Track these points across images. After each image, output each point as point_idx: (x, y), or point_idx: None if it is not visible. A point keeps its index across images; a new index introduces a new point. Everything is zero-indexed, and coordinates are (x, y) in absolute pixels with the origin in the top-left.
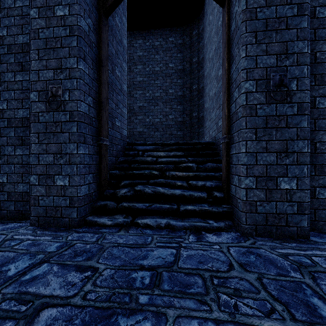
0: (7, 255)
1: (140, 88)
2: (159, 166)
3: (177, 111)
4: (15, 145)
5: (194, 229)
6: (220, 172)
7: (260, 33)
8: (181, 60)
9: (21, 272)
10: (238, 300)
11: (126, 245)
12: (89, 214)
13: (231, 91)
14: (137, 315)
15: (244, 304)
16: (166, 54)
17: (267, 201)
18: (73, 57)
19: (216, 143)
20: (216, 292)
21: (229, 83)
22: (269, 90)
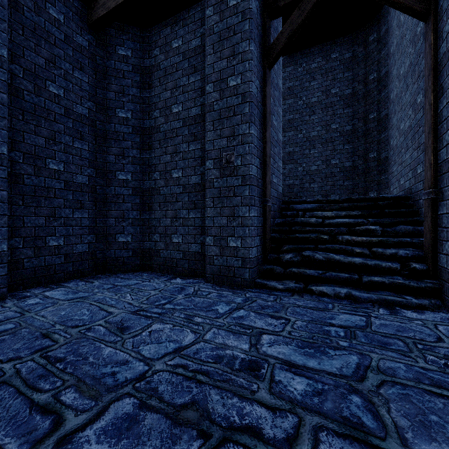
0: (207, 301)
1: (289, 128)
2: (327, 229)
3: (343, 153)
4: (189, 209)
5: (384, 304)
6: (420, 238)
7: None
8: (349, 82)
9: (228, 312)
10: None
11: (307, 307)
12: (257, 277)
13: (439, 132)
14: (342, 351)
15: None
16: (327, 78)
17: None
18: (245, 124)
19: (412, 198)
20: (421, 353)
21: (436, 121)
22: None
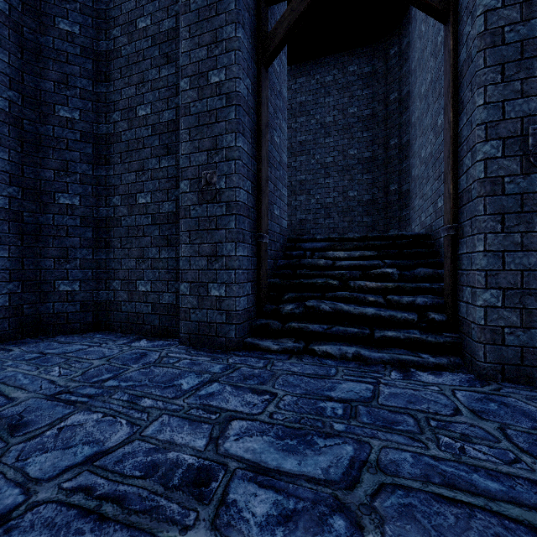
0: (172, 371)
1: (301, 152)
2: (338, 272)
3: (362, 184)
4: (160, 246)
5: (398, 365)
6: (441, 283)
7: (509, 65)
8: (368, 101)
9: (195, 387)
10: (466, 445)
11: (303, 374)
12: (248, 335)
13: (459, 156)
14: (335, 439)
15: (474, 449)
16: (344, 94)
17: (523, 328)
18: (231, 133)
19: (433, 236)
20: (434, 433)
21: (456, 143)
22: (526, 152)
